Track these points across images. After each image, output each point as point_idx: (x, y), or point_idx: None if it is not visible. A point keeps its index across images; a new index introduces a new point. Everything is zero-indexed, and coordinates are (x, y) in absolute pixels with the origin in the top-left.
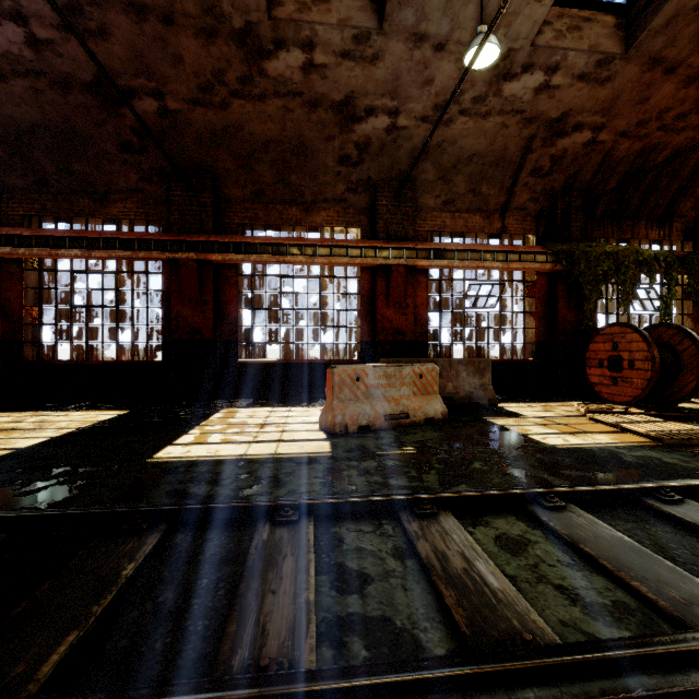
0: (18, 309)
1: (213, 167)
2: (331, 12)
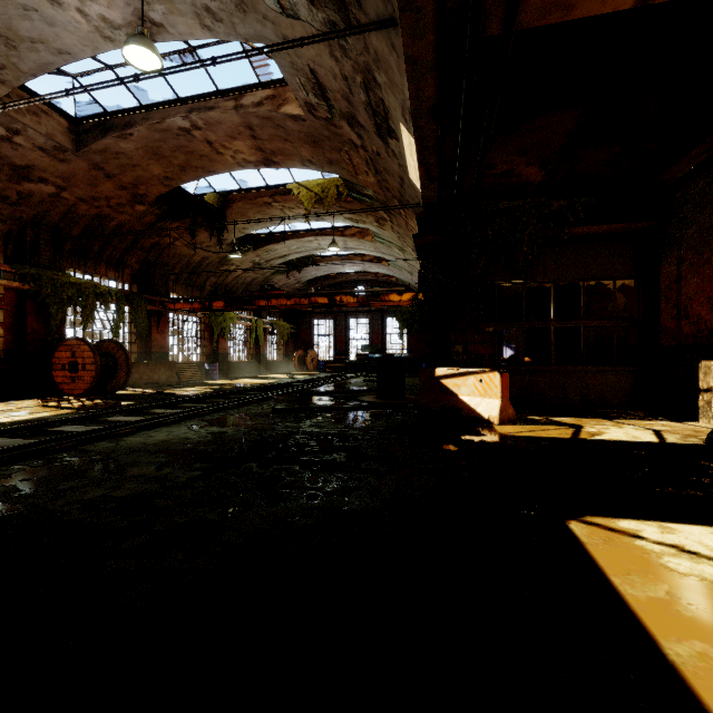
0: None
1: None
2: None
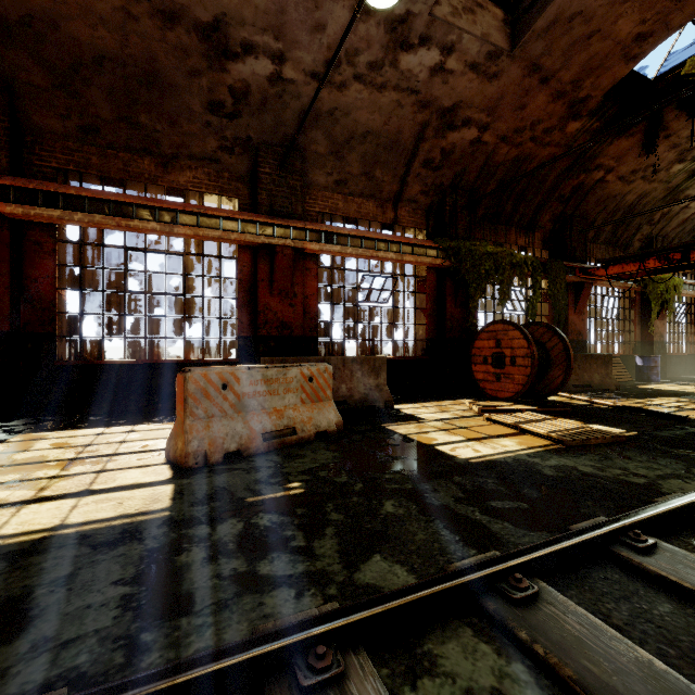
0: None
1: (8, 77)
2: None
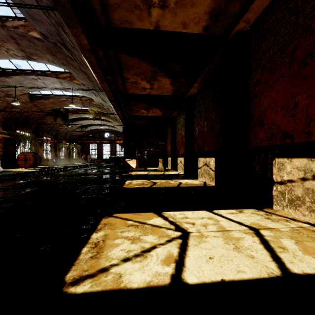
0: None
1: None
2: None
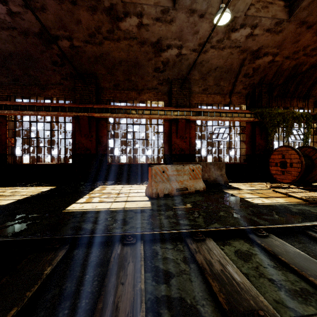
0: (4, 139)
1: (95, 73)
2: None
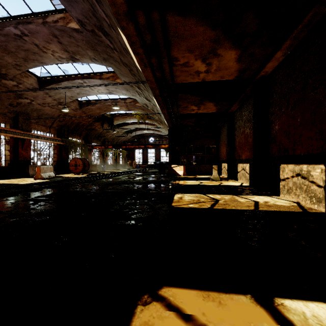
0: None
1: None
2: (29, 80)
